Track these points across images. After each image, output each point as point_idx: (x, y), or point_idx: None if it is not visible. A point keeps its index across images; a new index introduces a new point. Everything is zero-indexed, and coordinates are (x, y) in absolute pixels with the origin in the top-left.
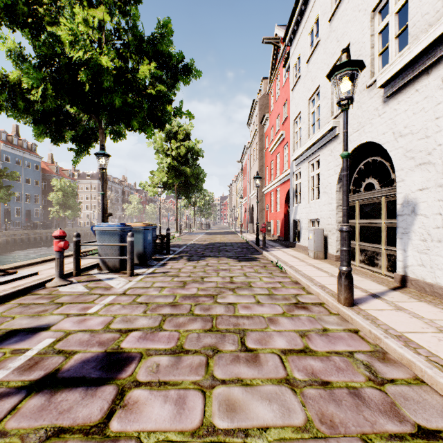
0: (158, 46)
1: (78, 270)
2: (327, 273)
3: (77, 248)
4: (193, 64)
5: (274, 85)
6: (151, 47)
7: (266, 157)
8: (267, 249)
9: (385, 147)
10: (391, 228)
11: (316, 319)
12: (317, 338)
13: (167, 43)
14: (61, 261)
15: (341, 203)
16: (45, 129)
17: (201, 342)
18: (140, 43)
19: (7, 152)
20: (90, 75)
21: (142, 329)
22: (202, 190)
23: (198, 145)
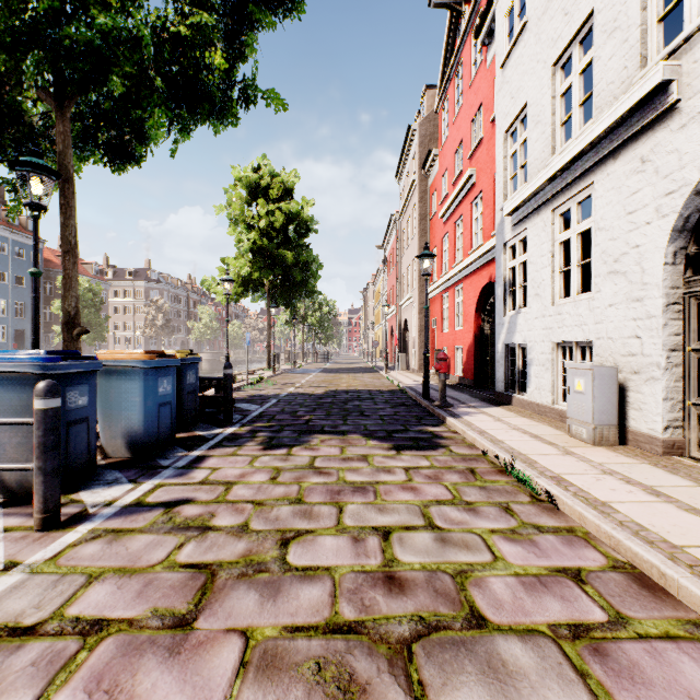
0: None
1: None
2: None
3: None
4: None
5: (450, 90)
6: None
7: (432, 231)
8: (452, 410)
9: None
10: None
11: None
12: None
13: None
14: None
15: (677, 295)
16: None
17: None
18: None
19: None
20: None
21: None
22: (315, 292)
23: (307, 208)
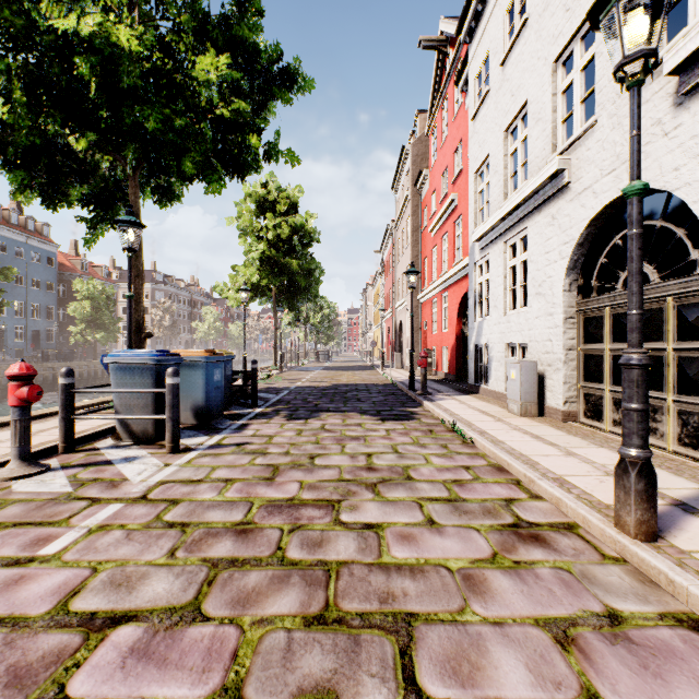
0: (234, 28)
1: (69, 442)
2: (558, 448)
3: (66, 398)
4: (299, 66)
5: (438, 119)
6: (222, 32)
7: (423, 242)
8: (430, 397)
9: (680, 196)
10: (690, 360)
11: (578, 577)
12: (605, 651)
13: (252, 31)
14: (24, 427)
15: (573, 312)
16: (28, 179)
17: (293, 670)
18: (202, 23)
19: (2, 237)
20: (95, 63)
21: (147, 616)
22: (318, 296)
23: (310, 221)
